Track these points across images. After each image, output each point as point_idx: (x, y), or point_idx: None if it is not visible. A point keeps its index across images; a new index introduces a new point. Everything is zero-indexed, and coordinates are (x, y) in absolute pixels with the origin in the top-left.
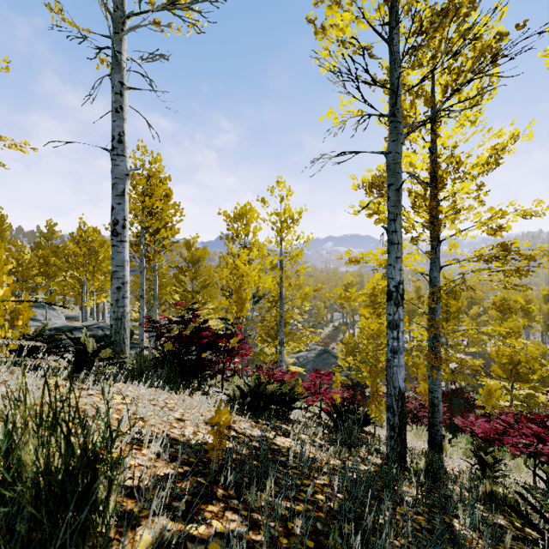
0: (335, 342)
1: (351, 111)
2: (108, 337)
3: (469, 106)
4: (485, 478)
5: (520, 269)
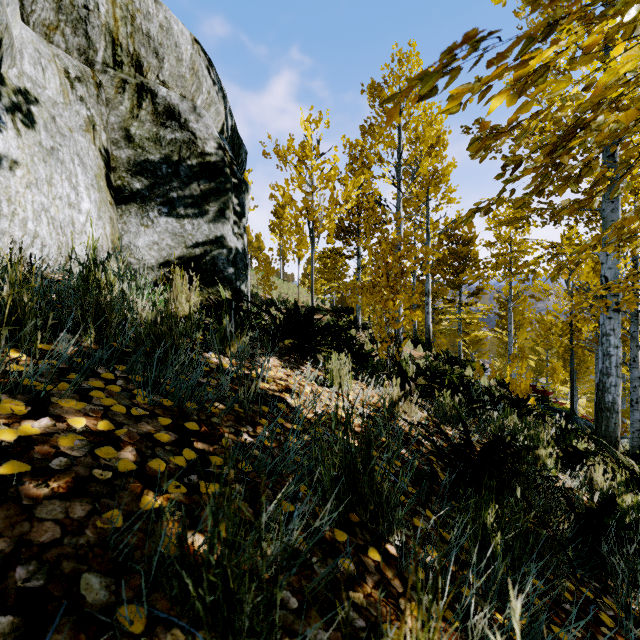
0: None
1: None
2: None
3: None
4: None
5: None
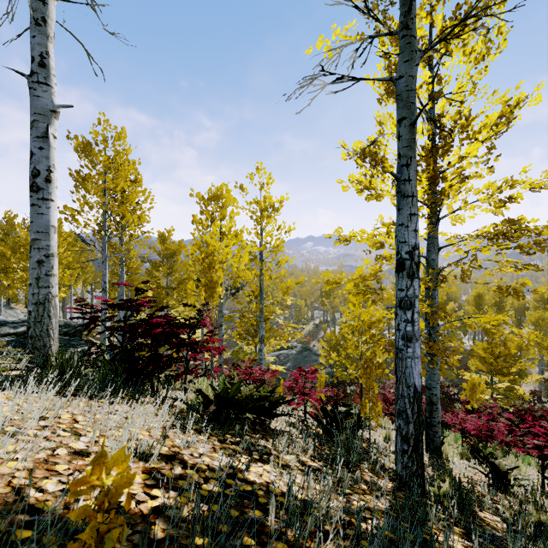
0: (316, 340)
1: (347, 38)
2: None
3: (474, 62)
4: (499, 488)
5: (541, 242)
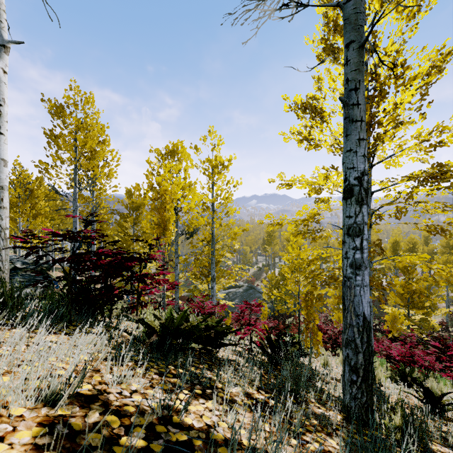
0: (259, 280)
1: None
2: (17, 270)
3: (406, 19)
4: (433, 413)
5: None
